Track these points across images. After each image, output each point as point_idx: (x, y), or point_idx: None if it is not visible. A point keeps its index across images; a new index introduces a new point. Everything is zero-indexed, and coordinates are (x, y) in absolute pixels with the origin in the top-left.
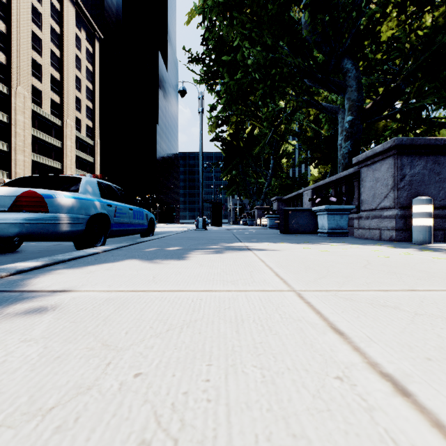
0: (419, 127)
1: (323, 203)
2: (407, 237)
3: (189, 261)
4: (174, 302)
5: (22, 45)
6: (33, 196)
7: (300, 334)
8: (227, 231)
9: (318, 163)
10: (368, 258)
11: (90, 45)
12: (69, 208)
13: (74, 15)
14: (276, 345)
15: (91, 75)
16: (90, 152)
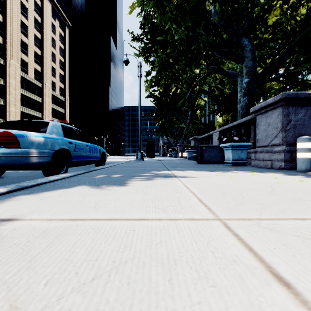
0: (295, 87)
1: (228, 141)
2: (292, 166)
3: (128, 187)
4: (108, 234)
5: (14, 30)
6: (7, 135)
7: (241, 285)
8: (158, 161)
9: (222, 113)
10: (271, 185)
11: (62, 31)
12: (37, 145)
13: (51, 10)
14: (218, 309)
15: (63, 52)
16: (62, 105)
